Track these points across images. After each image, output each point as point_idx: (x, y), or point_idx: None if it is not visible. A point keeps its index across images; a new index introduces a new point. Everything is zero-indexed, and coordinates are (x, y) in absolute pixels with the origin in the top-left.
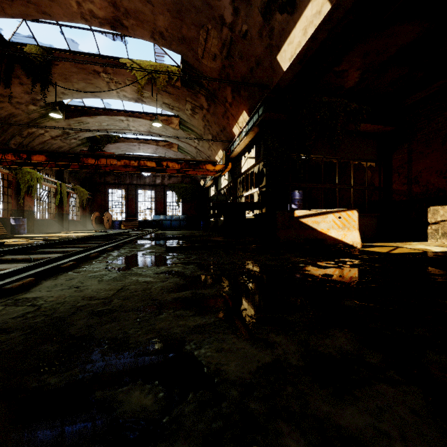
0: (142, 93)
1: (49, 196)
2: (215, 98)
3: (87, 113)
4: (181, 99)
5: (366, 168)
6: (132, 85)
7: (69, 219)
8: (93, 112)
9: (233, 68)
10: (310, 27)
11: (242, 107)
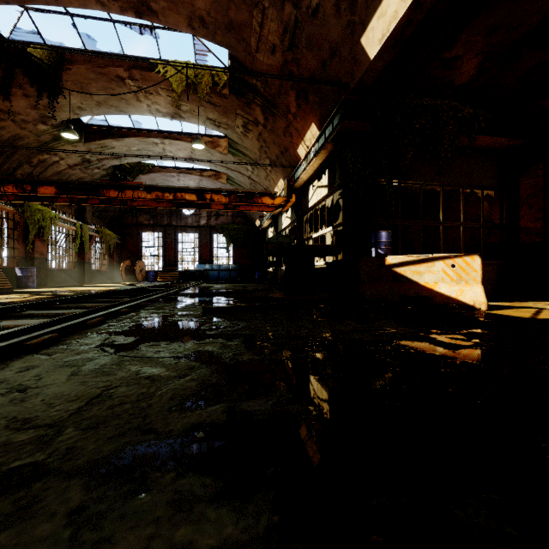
0: (179, 104)
1: (68, 240)
2: (274, 109)
3: (112, 135)
4: (230, 112)
5: (481, 199)
6: (166, 95)
7: (93, 269)
8: (120, 134)
9: (298, 64)
10: None
11: (309, 118)
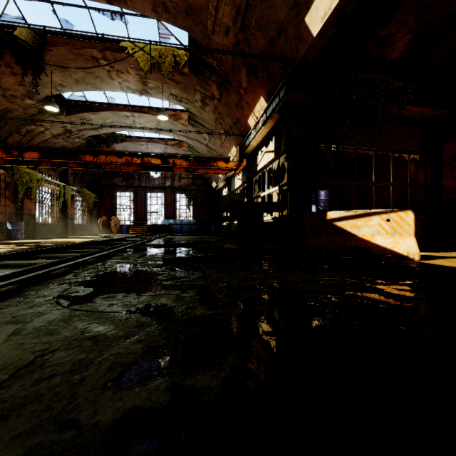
0: (145, 81)
1: (53, 199)
2: (227, 85)
3: (90, 108)
4: (190, 88)
5: (408, 162)
6: (135, 74)
7: (74, 223)
8: (96, 108)
9: (249, 43)
10: None
11: (258, 92)
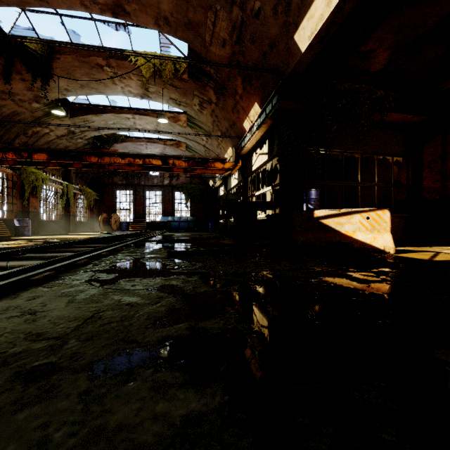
0: (147, 87)
1: (56, 197)
2: (224, 91)
3: (92, 111)
4: (189, 93)
5: (392, 164)
6: (137, 79)
7: (76, 221)
8: (99, 110)
9: (244, 55)
10: None
11: (253, 98)
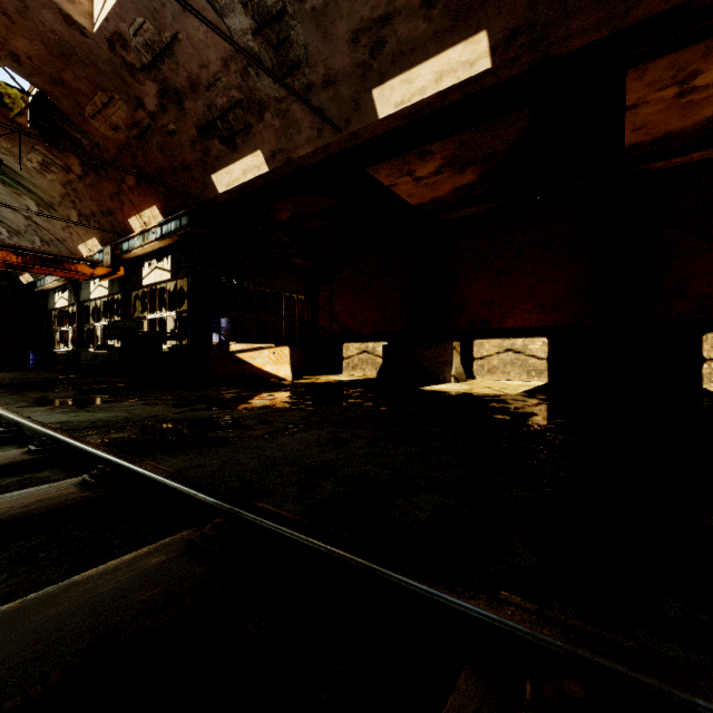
0: None
1: None
2: (102, 170)
3: None
4: (22, 142)
5: (297, 301)
6: None
7: None
8: None
9: (146, 153)
10: (250, 173)
11: (151, 199)
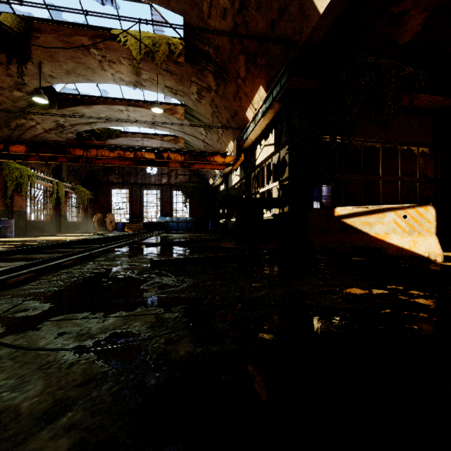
0: (138, 71)
1: (46, 196)
2: (225, 74)
3: (82, 102)
4: (186, 80)
5: (417, 155)
6: (128, 64)
7: (69, 221)
8: (89, 101)
9: (248, 27)
10: None
11: (258, 81)
